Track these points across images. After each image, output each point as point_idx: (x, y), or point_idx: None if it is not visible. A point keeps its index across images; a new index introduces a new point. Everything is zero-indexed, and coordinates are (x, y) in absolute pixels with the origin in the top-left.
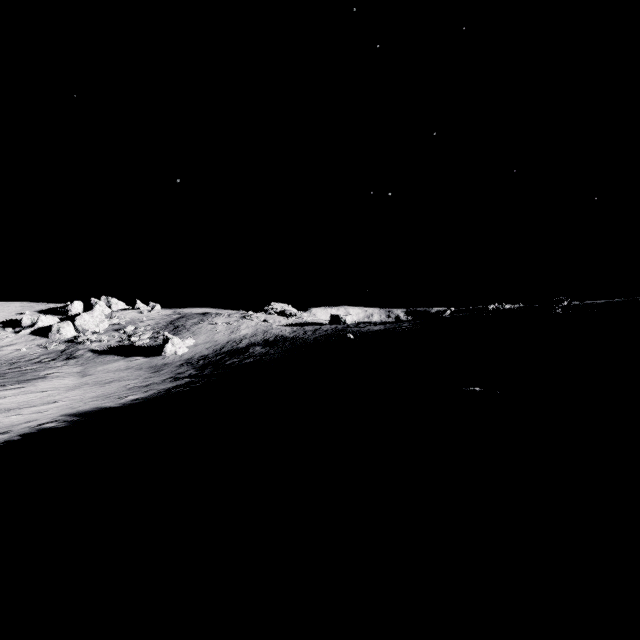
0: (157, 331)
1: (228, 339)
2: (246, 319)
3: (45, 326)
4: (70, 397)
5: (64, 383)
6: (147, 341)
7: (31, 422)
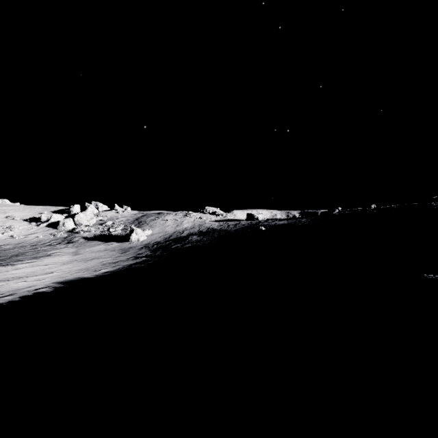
0: (127, 225)
1: (174, 230)
2: (187, 217)
3: (55, 221)
4: (62, 269)
5: (61, 259)
6: (120, 231)
7: (31, 287)
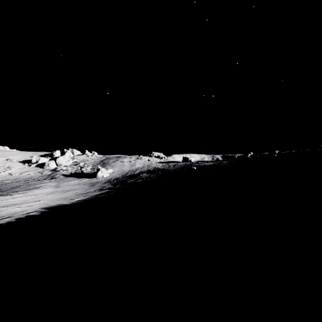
0: (94, 165)
1: (129, 169)
2: (139, 159)
3: (42, 163)
4: (47, 198)
5: (46, 191)
6: (89, 170)
7: (24, 211)
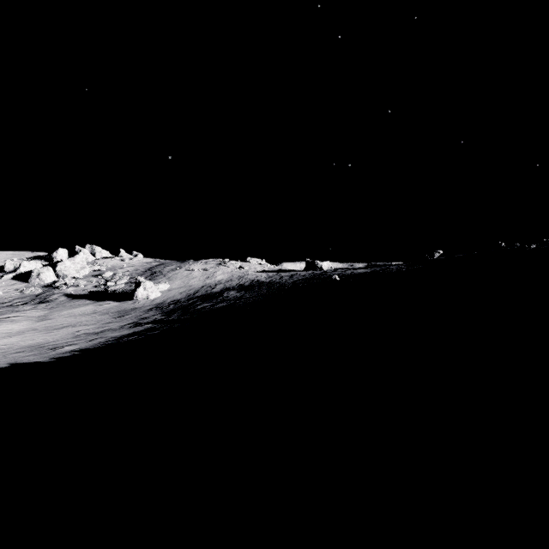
0: (134, 276)
1: (203, 284)
2: (222, 266)
3: (27, 271)
4: None
5: (10, 328)
6: (122, 286)
7: None
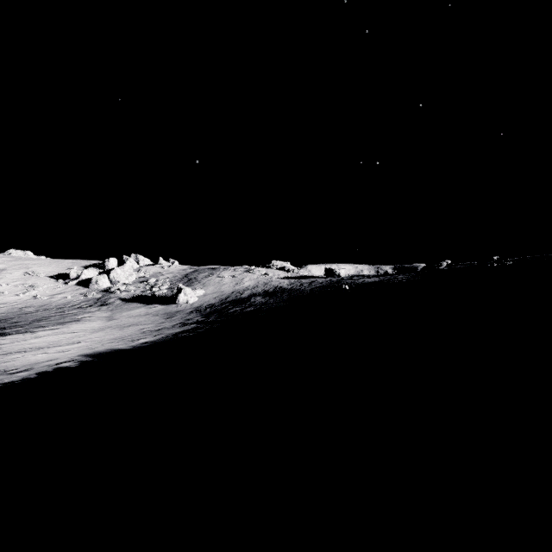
0: (174, 283)
1: (233, 290)
2: (249, 273)
3: (87, 278)
4: (92, 338)
5: (92, 326)
6: (165, 291)
7: (52, 361)
